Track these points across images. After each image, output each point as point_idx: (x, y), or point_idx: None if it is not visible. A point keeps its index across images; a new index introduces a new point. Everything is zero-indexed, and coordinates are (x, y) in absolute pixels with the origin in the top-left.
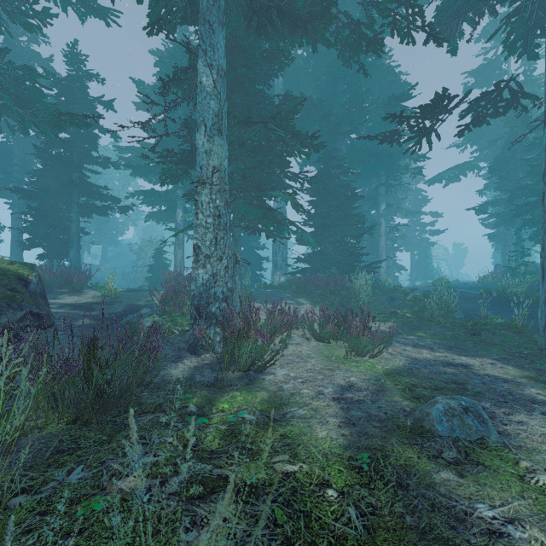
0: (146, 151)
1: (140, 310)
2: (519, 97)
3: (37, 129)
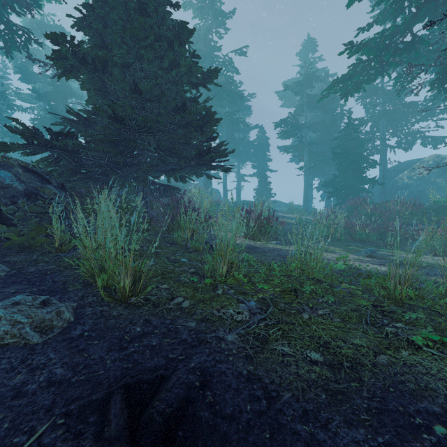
0: None
1: None
2: None
3: None
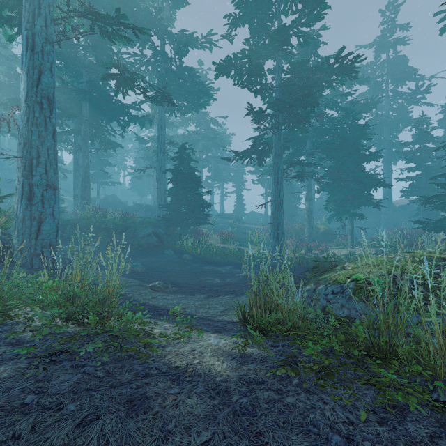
0: None
1: None
2: (292, 163)
3: None
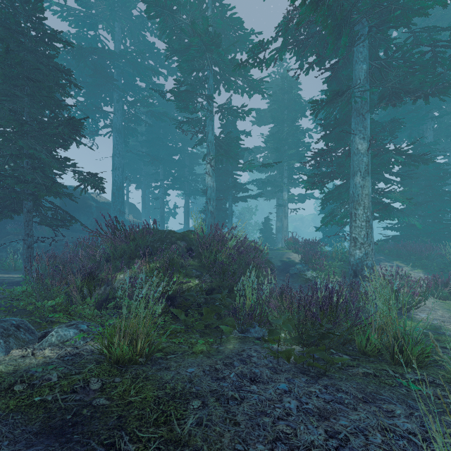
0: (256, 151)
1: (290, 264)
2: None
3: (195, 147)
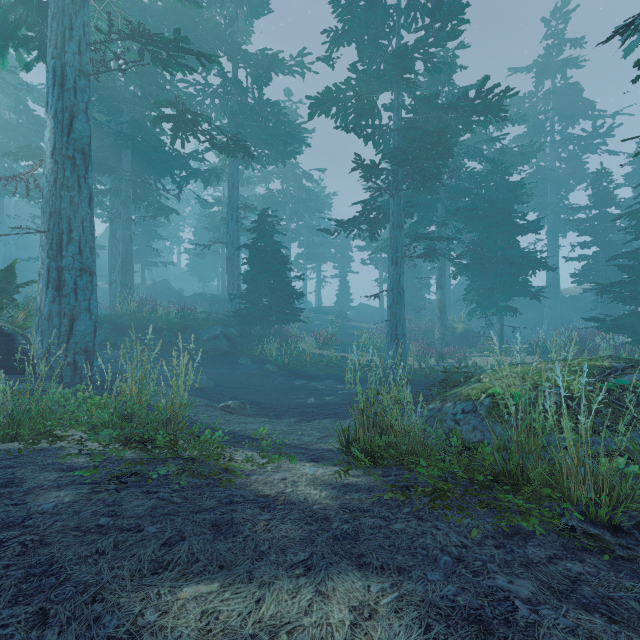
0: None
1: None
2: (417, 238)
3: None
